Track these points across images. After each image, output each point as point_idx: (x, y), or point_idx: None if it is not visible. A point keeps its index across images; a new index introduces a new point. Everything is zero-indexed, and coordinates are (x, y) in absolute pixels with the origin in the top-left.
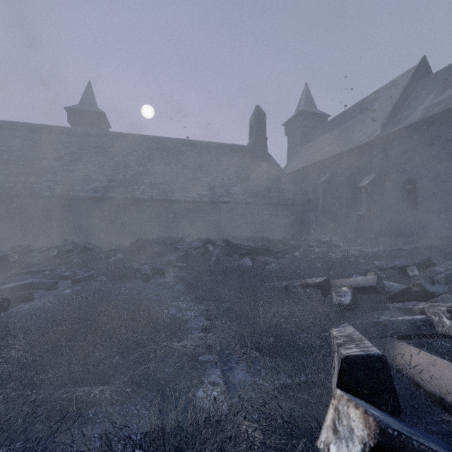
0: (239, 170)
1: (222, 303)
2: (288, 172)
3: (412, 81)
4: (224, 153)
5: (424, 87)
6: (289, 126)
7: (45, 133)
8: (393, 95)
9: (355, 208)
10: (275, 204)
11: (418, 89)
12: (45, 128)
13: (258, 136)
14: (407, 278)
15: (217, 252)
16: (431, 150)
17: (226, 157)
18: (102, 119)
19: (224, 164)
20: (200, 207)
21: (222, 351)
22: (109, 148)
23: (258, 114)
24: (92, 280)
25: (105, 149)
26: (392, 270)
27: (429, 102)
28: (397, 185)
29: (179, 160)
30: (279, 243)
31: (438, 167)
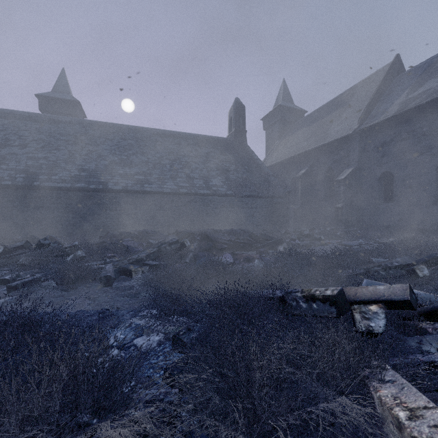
0: (218, 162)
1: (196, 322)
2: (267, 166)
3: (387, 77)
4: (204, 145)
5: (399, 84)
6: (267, 121)
7: (10, 119)
8: (368, 91)
9: (333, 201)
10: (255, 196)
11: (393, 85)
12: (10, 113)
13: (238, 129)
14: (416, 279)
15: (194, 247)
16: (407, 144)
17: (205, 149)
18: (77, 107)
19: (204, 156)
20: (178, 199)
21: (192, 432)
22: (81, 136)
23: (238, 107)
24: (38, 285)
25: (77, 137)
26: (398, 269)
27: (405, 97)
28: (374, 178)
29: (157, 151)
30: (261, 236)
31: (414, 161)
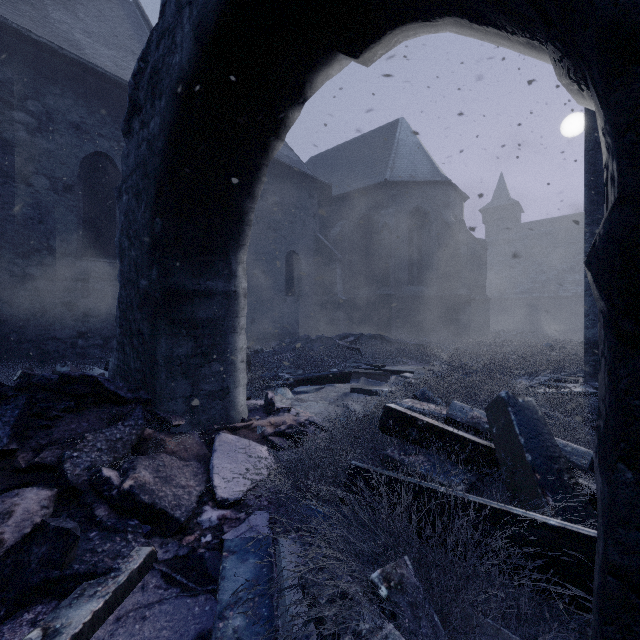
0: None
1: None
2: None
3: None
4: None
5: None
6: None
7: None
8: None
9: None
10: None
11: None
12: None
13: None
14: None
15: None
16: None
17: None
18: (515, 208)
19: None
20: None
21: None
22: (530, 251)
23: None
24: None
25: (526, 252)
26: None
27: None
28: None
29: None
30: None
31: None
